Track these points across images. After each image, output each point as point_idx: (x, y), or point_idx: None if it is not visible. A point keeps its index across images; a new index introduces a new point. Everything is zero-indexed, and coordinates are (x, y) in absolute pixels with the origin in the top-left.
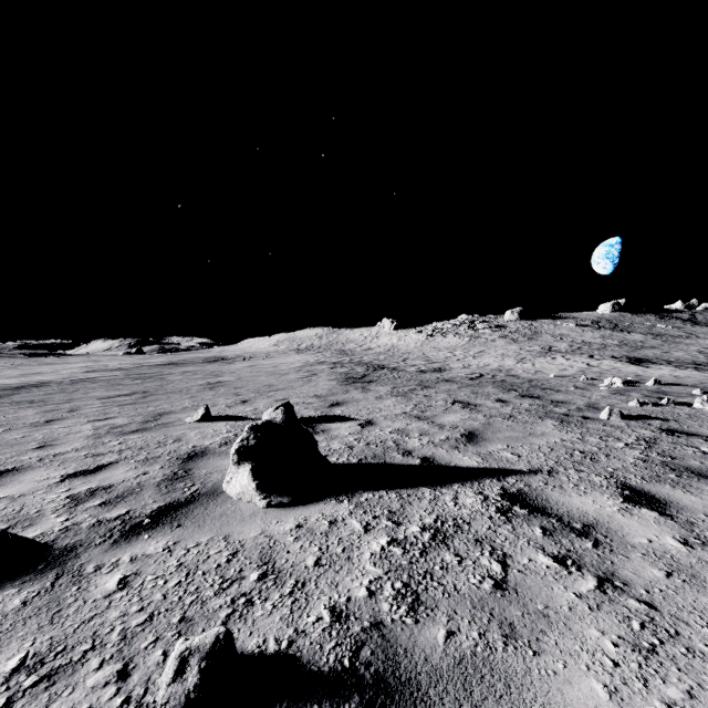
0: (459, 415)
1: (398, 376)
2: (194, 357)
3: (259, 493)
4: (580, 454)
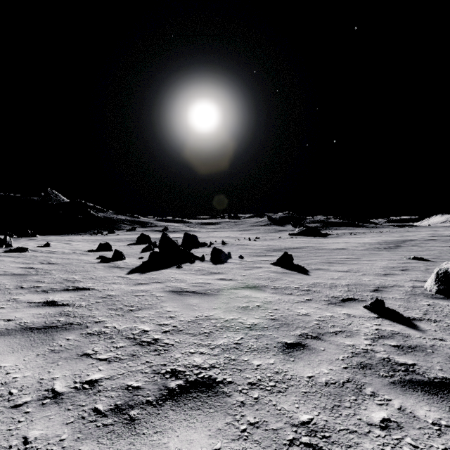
0: None
1: None
2: None
3: None
4: None
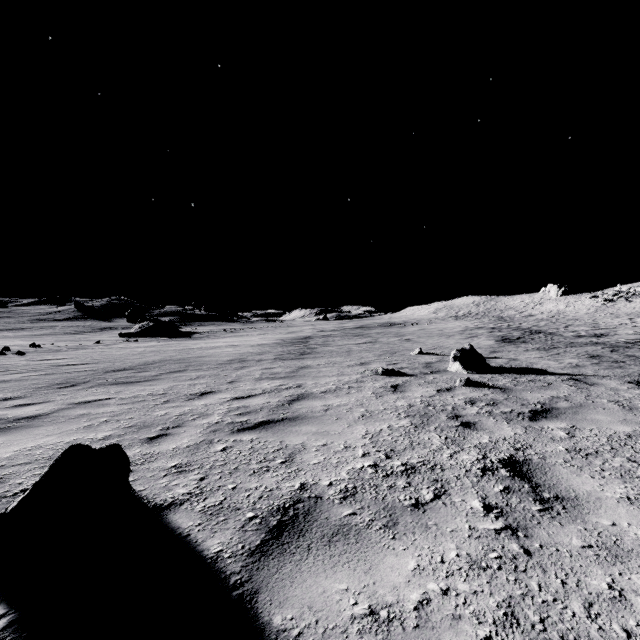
0: (580, 360)
1: (551, 339)
2: (372, 323)
3: (463, 370)
4: (637, 374)
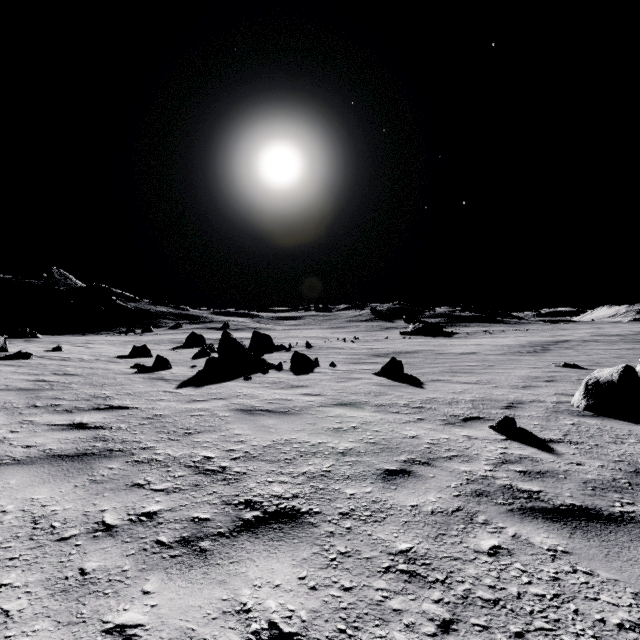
0: None
1: None
2: None
3: None
4: None
